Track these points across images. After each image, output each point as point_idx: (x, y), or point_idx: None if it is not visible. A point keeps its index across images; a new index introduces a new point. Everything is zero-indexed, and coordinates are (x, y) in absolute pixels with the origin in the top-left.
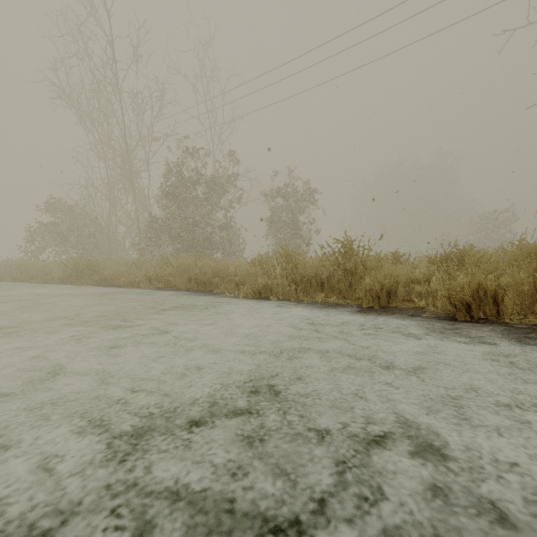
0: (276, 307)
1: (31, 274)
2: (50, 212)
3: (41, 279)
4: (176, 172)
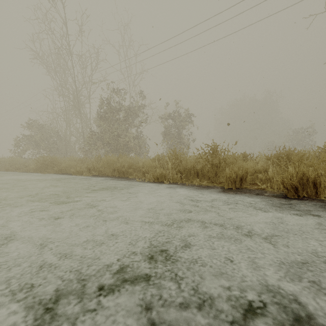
0: (168, 188)
1: (16, 167)
2: (29, 128)
3: (23, 170)
4: (106, 103)
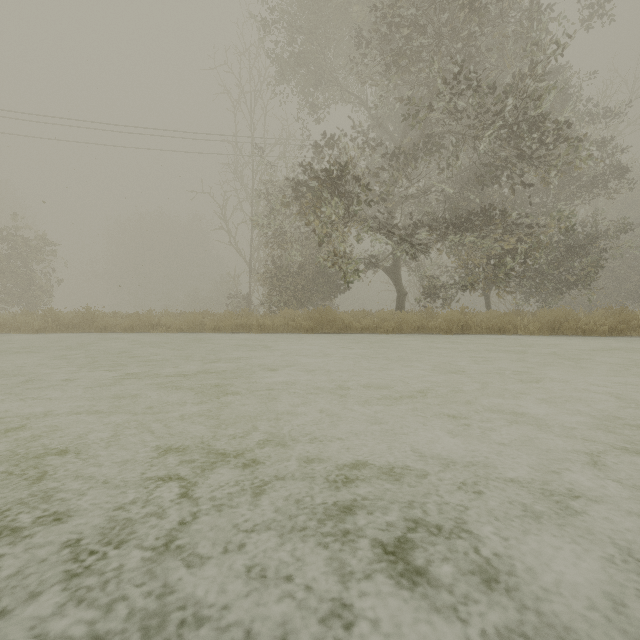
0: (53, 335)
1: None
2: None
3: None
4: None
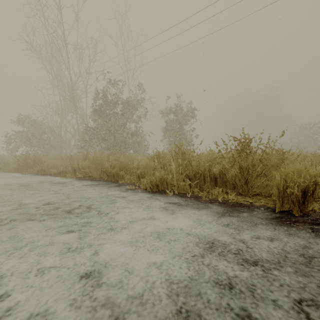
0: (174, 207)
1: None
2: (21, 124)
3: (6, 169)
4: (102, 96)
